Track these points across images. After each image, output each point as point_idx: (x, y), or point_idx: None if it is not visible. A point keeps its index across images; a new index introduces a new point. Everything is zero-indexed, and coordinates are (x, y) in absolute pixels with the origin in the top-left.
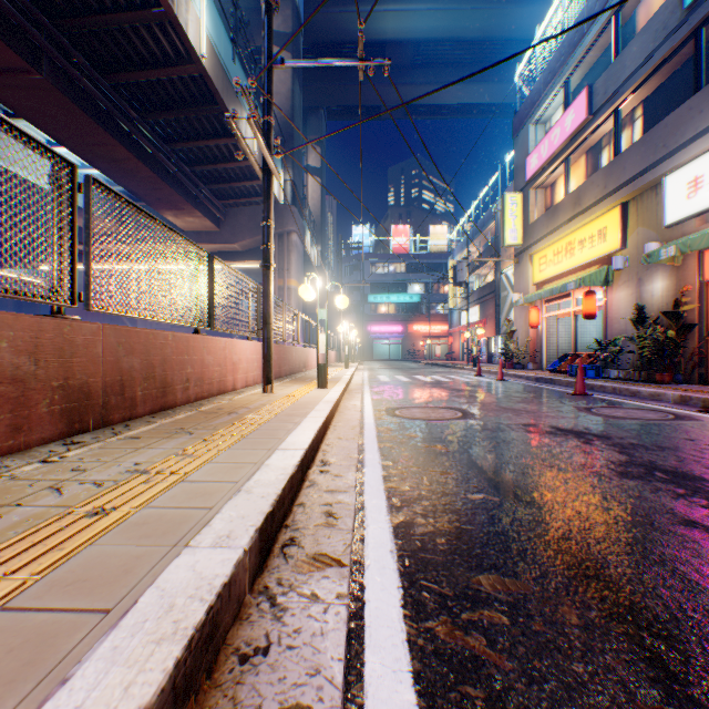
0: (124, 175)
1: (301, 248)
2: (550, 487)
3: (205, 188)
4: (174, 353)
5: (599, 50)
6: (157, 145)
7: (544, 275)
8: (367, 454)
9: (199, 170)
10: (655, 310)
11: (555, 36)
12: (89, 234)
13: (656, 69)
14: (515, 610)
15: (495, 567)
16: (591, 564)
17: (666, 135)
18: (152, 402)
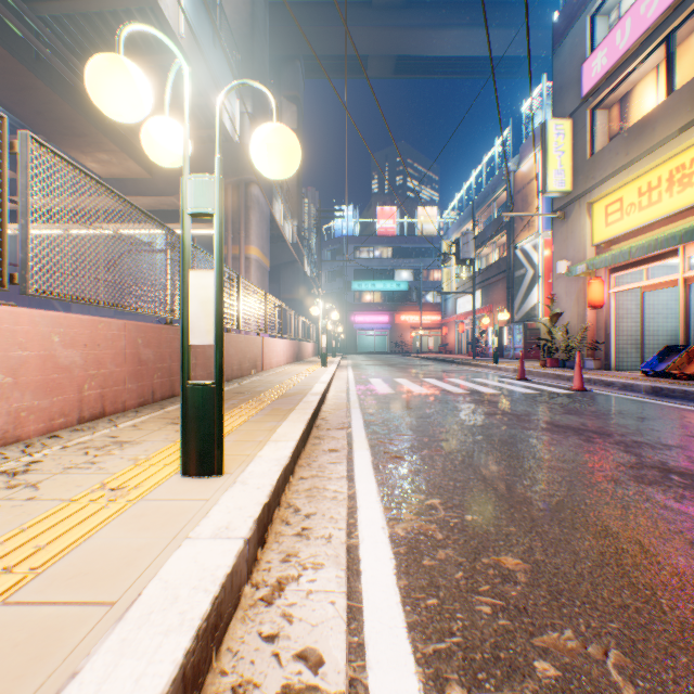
0: None
1: (267, 209)
2: None
3: None
4: None
5: None
6: (9, 3)
7: (618, 228)
8: None
9: None
10: None
11: None
12: None
13: None
14: None
15: None
16: None
17: None
18: None
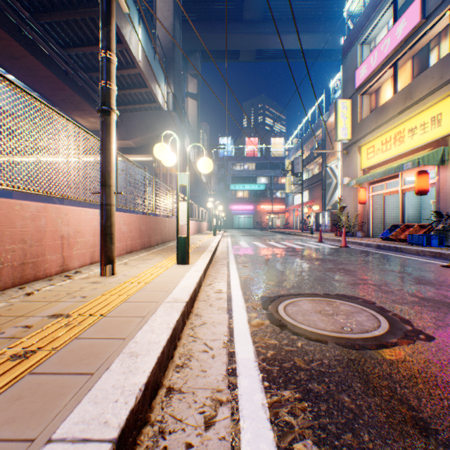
0: (26, 74)
1: (181, 146)
2: None
3: None
4: None
5: None
6: (55, 49)
7: (372, 161)
8: None
9: (95, 76)
10: None
11: None
12: None
13: None
14: None
15: None
16: None
17: None
18: None
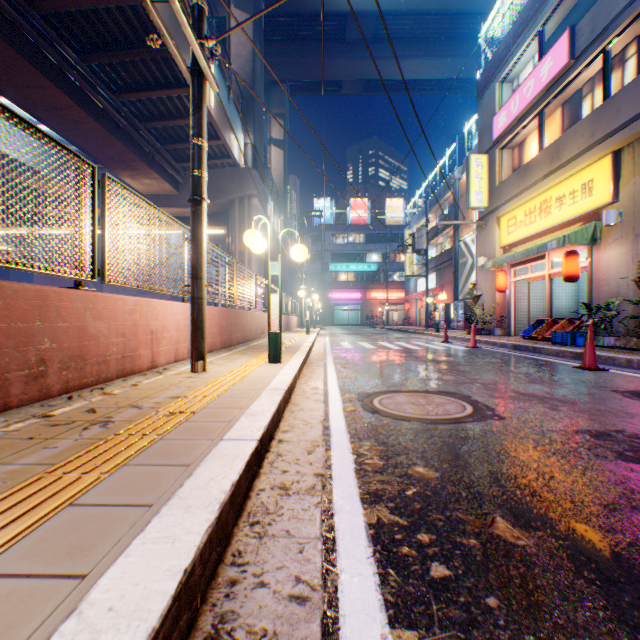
0: (68, 127)
1: (263, 214)
2: None
3: (161, 148)
4: None
5: None
6: (104, 95)
7: (513, 237)
8: (344, 576)
9: (154, 126)
10: None
11: None
12: None
13: None
14: None
15: None
16: None
17: None
18: None
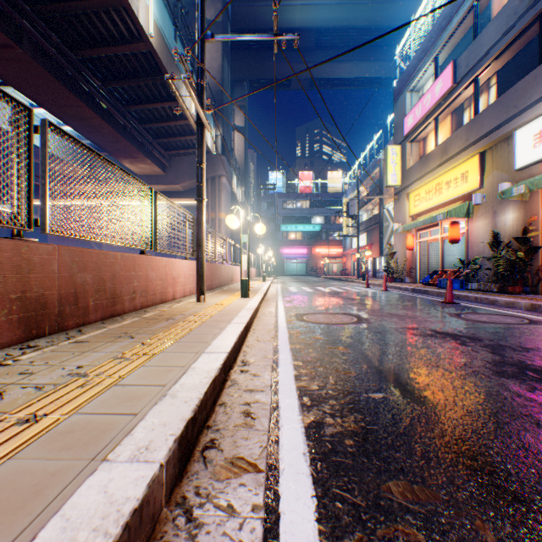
0: (90, 131)
1: (229, 189)
2: (439, 386)
3: (154, 142)
4: (122, 270)
5: (462, 33)
6: (116, 107)
7: (418, 209)
8: (280, 355)
9: (149, 127)
10: (507, 236)
11: (435, 10)
12: (44, 169)
13: (508, 46)
14: (429, 525)
15: (403, 472)
16: (492, 468)
17: (516, 98)
18: (103, 310)
